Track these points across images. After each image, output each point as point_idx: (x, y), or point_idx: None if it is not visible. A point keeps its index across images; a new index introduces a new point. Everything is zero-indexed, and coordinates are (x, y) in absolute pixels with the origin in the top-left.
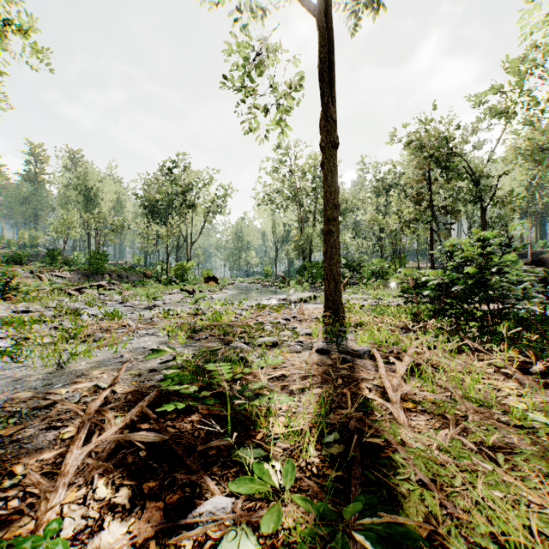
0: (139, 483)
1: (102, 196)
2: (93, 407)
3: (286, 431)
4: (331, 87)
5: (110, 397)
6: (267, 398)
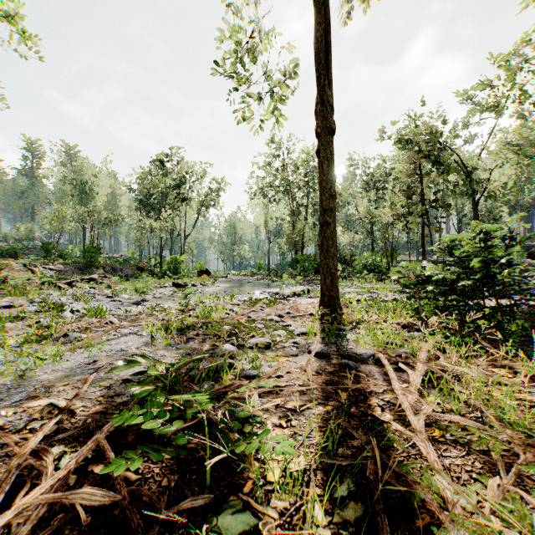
0: None
1: (97, 190)
2: (32, 443)
3: (282, 478)
4: (327, 69)
5: (65, 421)
6: (257, 439)
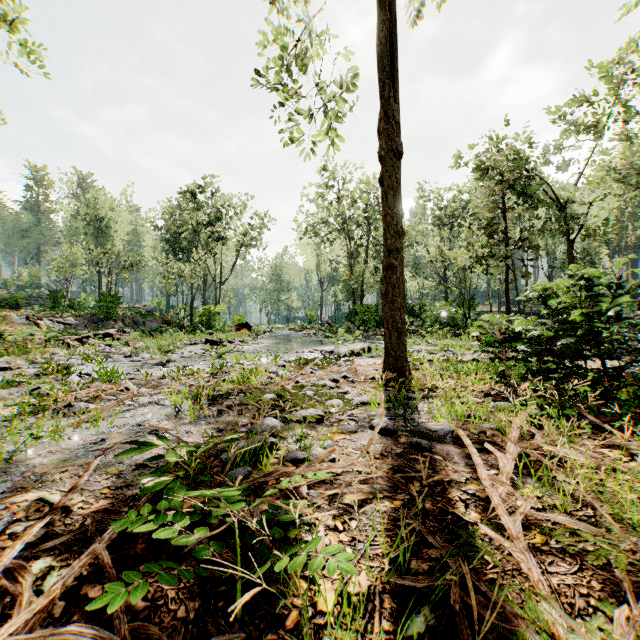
0: None
1: (115, 227)
2: (6, 558)
3: (338, 606)
4: (393, 79)
5: (58, 522)
6: (304, 558)
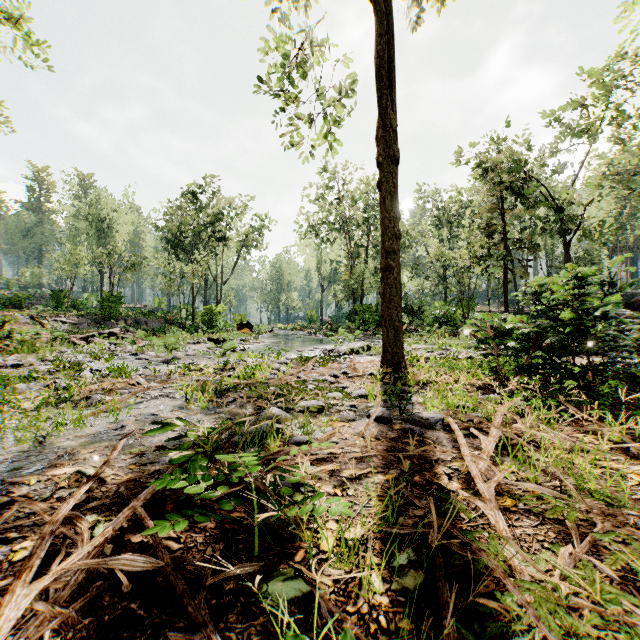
0: None
1: (117, 227)
2: (63, 510)
3: (337, 547)
4: (390, 88)
5: (95, 489)
6: (310, 503)
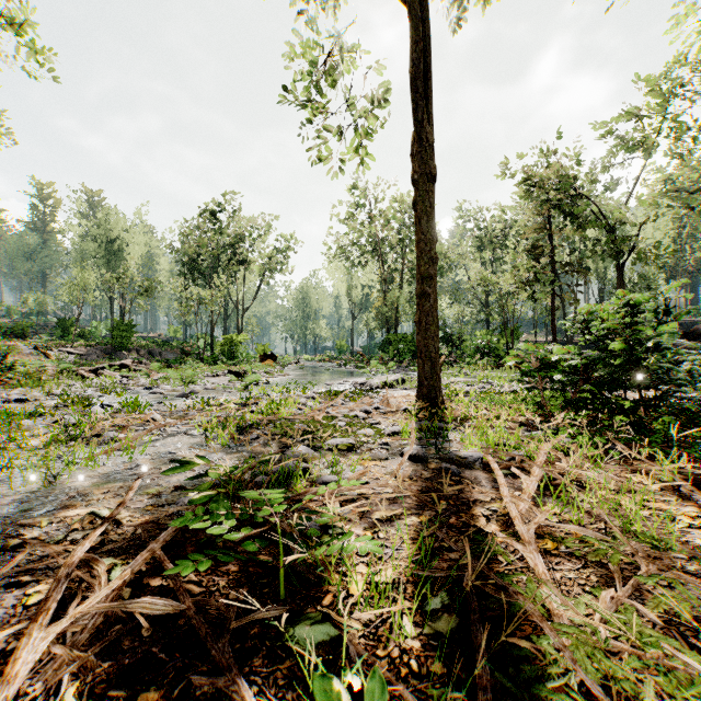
0: (132, 692)
1: (128, 249)
2: (79, 552)
3: (367, 591)
4: (426, 100)
5: (111, 532)
6: (339, 544)
